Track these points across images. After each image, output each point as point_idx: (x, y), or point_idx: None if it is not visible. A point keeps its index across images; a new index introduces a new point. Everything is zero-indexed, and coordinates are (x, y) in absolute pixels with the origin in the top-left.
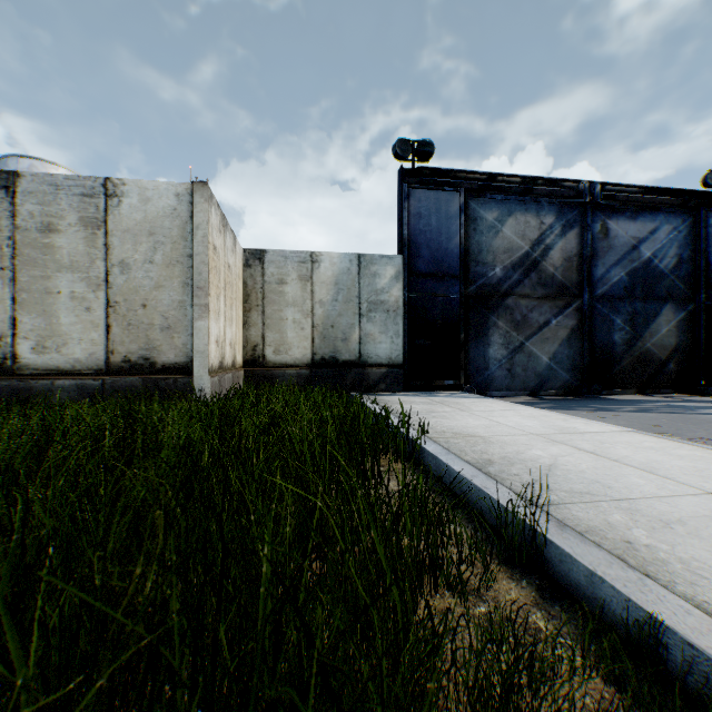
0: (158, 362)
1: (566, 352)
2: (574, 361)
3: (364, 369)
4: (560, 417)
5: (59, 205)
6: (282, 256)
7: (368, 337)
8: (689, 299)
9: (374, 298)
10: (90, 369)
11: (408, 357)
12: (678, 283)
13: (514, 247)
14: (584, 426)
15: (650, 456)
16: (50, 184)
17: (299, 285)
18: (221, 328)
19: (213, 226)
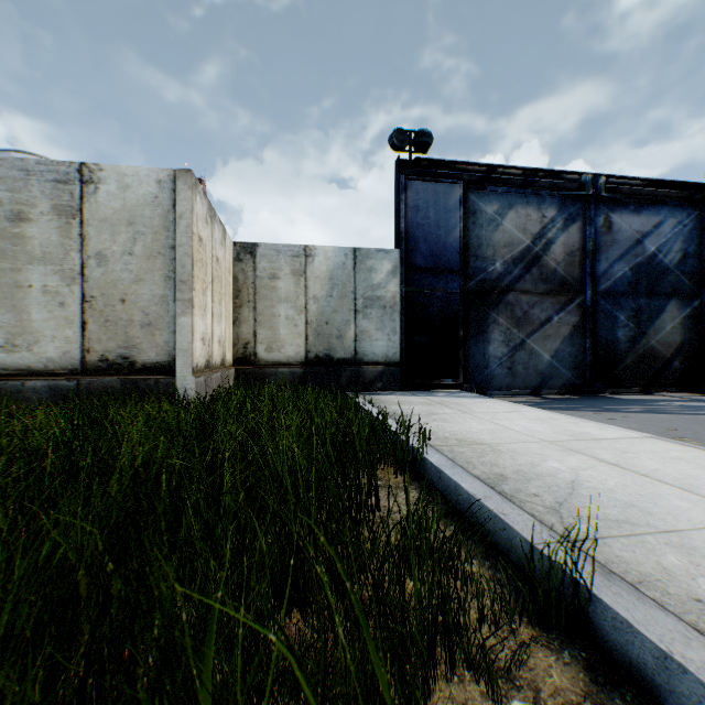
0: (138, 361)
1: (568, 349)
2: (576, 358)
3: (359, 368)
4: (569, 420)
5: (30, 192)
6: (274, 250)
7: (364, 334)
8: (694, 295)
9: (370, 294)
10: (64, 369)
11: (406, 355)
12: (682, 278)
13: (515, 241)
14: (598, 431)
15: (682, 470)
16: (21, 169)
17: (292, 280)
18: (208, 325)
19: (198, 216)
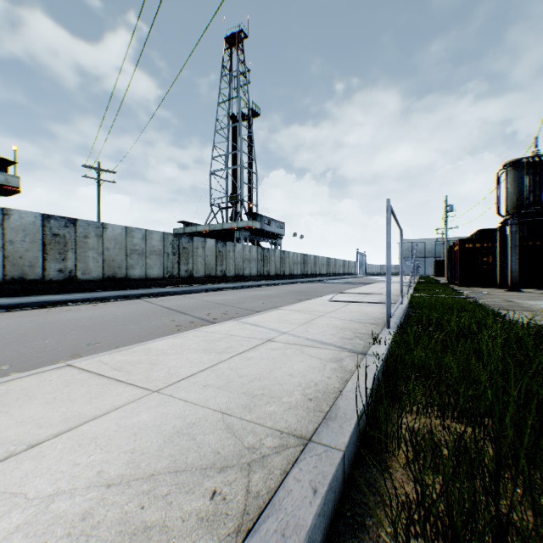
0: None
1: None
2: None
3: None
4: None
5: None
6: None
7: None
8: None
9: None
10: None
11: None
12: None
13: None
14: None
15: None
16: None
17: None
18: None
19: None
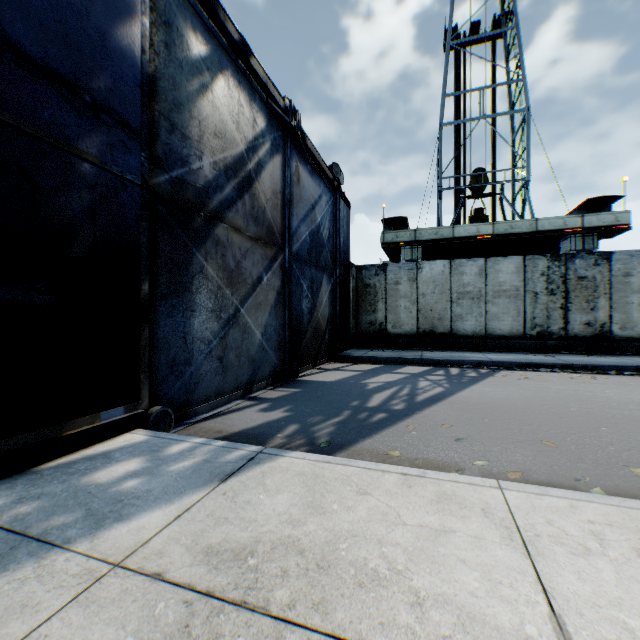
0: None
1: (275, 323)
2: (280, 335)
3: None
4: None
5: None
6: None
7: None
8: (332, 273)
9: None
10: None
11: None
12: (329, 255)
13: (228, 135)
14: None
15: None
16: None
17: None
18: None
19: None
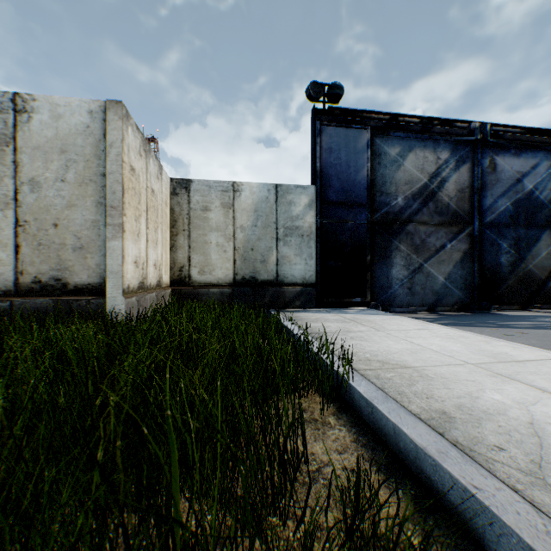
0: (70, 282)
1: (459, 272)
2: (466, 280)
3: (281, 288)
4: (479, 339)
5: None
6: (206, 185)
7: (285, 259)
8: None
9: (290, 224)
10: None
11: (320, 277)
12: None
13: (414, 179)
14: (514, 351)
15: None
16: None
17: (222, 212)
18: (143, 249)
19: (130, 146)
